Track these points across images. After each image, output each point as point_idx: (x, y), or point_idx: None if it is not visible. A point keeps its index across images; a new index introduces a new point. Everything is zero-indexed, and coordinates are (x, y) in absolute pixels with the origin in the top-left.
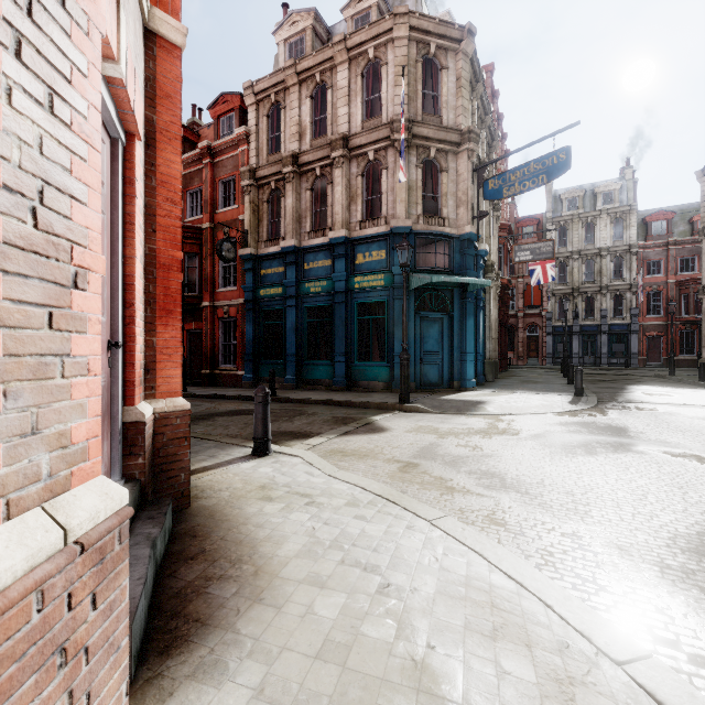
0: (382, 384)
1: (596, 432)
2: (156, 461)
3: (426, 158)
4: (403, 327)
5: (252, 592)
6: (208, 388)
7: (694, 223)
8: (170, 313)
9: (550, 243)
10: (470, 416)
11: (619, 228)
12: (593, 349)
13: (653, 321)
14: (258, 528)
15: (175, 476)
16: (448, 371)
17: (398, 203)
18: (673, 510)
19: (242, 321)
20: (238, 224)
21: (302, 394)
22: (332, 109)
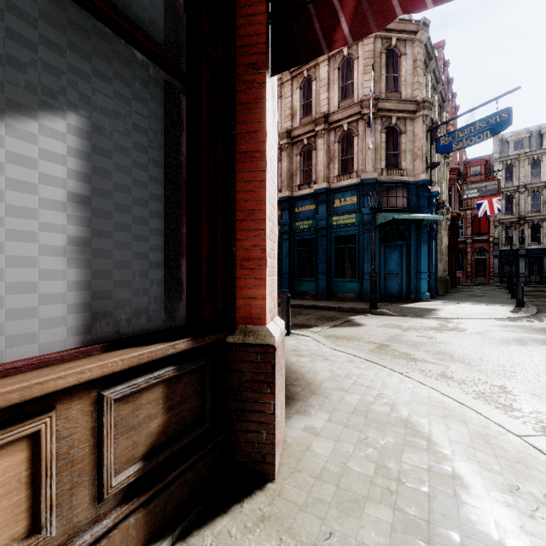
0: (354, 296)
1: (530, 332)
2: None
3: (388, 124)
4: (372, 253)
5: (310, 390)
6: None
7: None
8: None
9: (495, 182)
10: (425, 319)
11: None
12: (539, 270)
13: None
14: (300, 367)
15: None
16: (406, 286)
17: (366, 161)
18: None
19: None
20: None
21: (295, 302)
22: (315, 95)
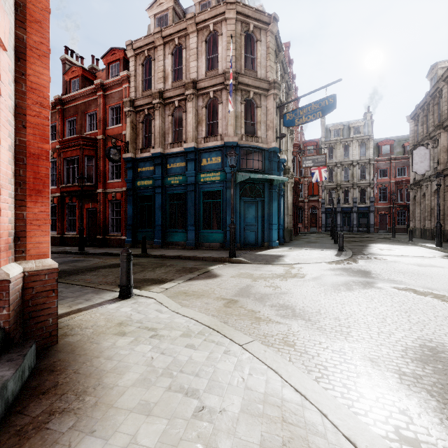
0: (219, 245)
1: (352, 274)
2: (26, 309)
3: (247, 98)
4: (231, 207)
5: (87, 424)
6: (101, 248)
7: (405, 147)
8: (39, 192)
9: (323, 156)
10: (274, 265)
11: (363, 149)
12: (348, 222)
13: (382, 205)
14: (107, 360)
15: (44, 320)
16: (261, 236)
17: (229, 126)
18: (403, 329)
19: (125, 202)
20: (122, 137)
21: (165, 252)
22: (185, 62)
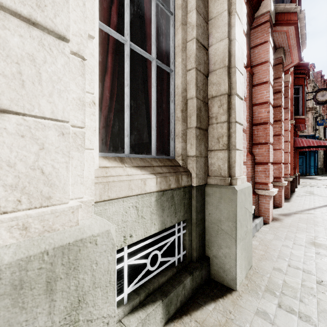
0: None
1: None
2: None
3: None
4: None
5: None
6: None
7: None
8: None
9: None
10: (313, 179)
11: None
12: None
13: None
14: None
15: None
16: (305, 171)
17: None
18: None
19: None
20: None
21: None
22: None
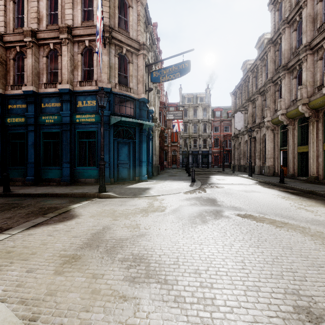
0: (94, 180)
1: (204, 203)
2: None
3: (121, 53)
4: (101, 145)
5: None
6: None
7: (228, 113)
8: None
9: (181, 112)
10: (140, 198)
11: (205, 112)
12: (196, 161)
13: (216, 150)
14: None
15: None
16: (133, 171)
17: (103, 73)
18: (266, 277)
19: None
20: None
21: (33, 189)
22: (61, 9)
